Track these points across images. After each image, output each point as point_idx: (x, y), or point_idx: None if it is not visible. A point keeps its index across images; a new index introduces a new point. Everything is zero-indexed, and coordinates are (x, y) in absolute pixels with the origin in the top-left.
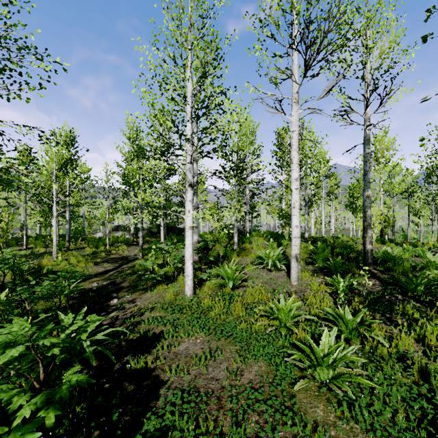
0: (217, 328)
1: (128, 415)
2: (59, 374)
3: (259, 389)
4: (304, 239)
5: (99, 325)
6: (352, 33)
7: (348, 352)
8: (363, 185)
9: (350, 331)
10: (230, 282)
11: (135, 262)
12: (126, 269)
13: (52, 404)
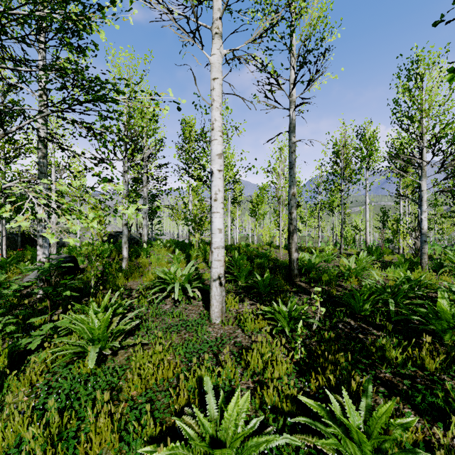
0: None
1: None
2: None
3: None
4: None
5: None
6: None
7: None
8: (289, 180)
9: None
10: (94, 351)
11: None
12: None
13: None
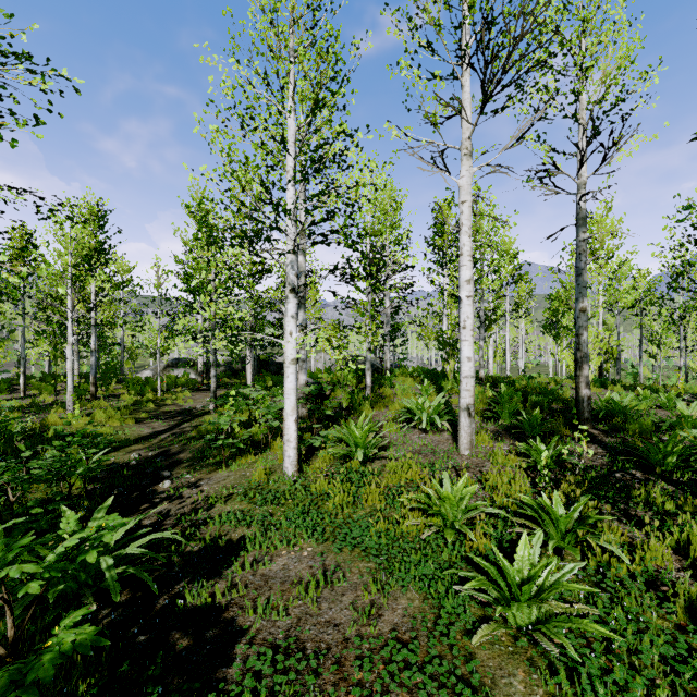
0: (337, 530)
1: (174, 696)
2: (57, 618)
3: (411, 644)
4: (479, 380)
5: (136, 527)
6: (561, 39)
7: (563, 575)
8: (576, 291)
9: (562, 535)
10: (360, 451)
11: (204, 418)
12: (189, 431)
13: (25, 687)
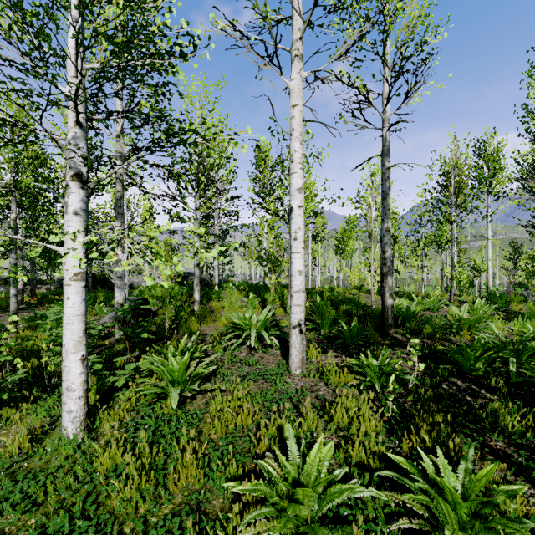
0: None
1: None
2: None
3: None
4: None
5: None
6: None
7: None
8: (382, 213)
9: (460, 522)
10: (175, 392)
11: None
12: None
13: None
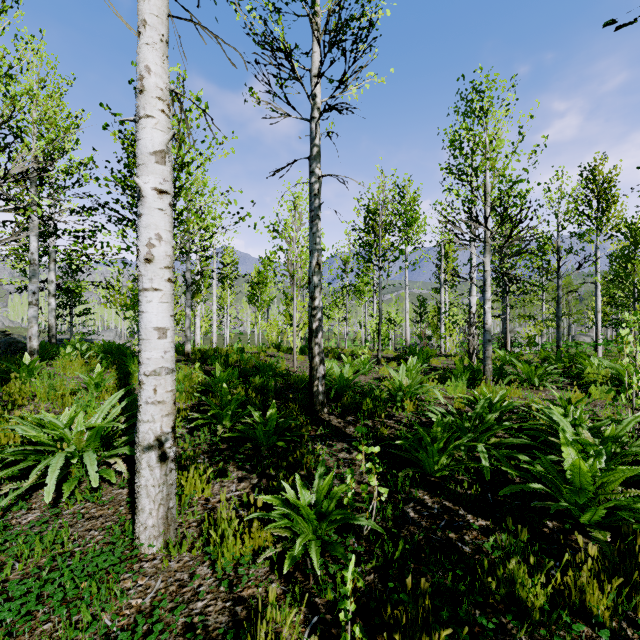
0: None
1: None
2: None
3: None
4: (185, 355)
5: None
6: None
7: None
8: (310, 242)
9: None
10: None
11: None
12: None
13: None
